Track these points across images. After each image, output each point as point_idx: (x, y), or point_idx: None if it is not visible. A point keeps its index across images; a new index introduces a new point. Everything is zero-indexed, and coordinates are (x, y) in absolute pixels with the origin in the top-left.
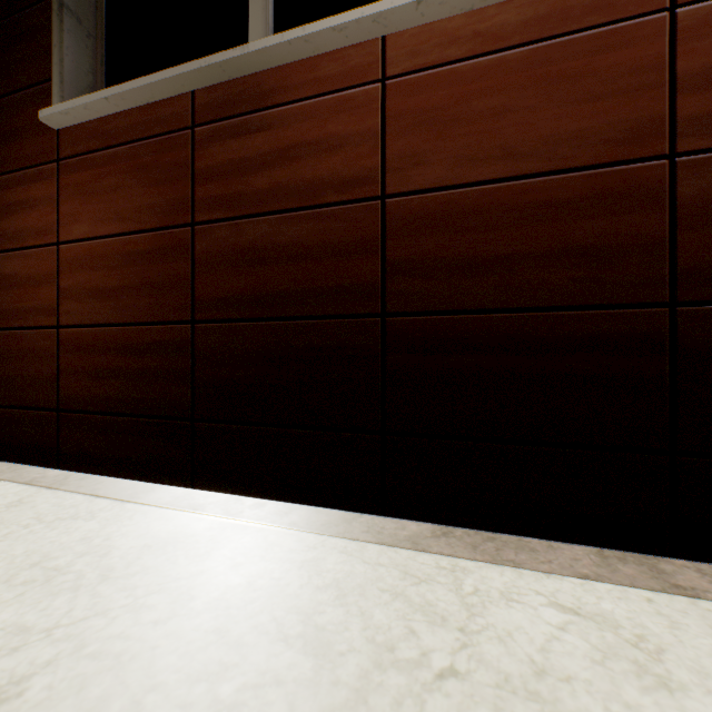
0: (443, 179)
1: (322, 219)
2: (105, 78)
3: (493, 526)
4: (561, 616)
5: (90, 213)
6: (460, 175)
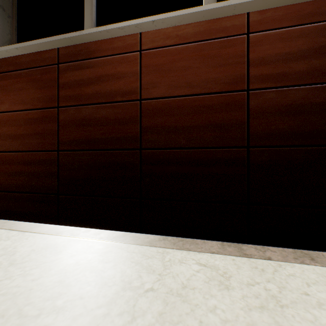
0: (164, 94)
1: (115, 108)
2: (17, 37)
3: (183, 235)
4: (199, 267)
5: (9, 99)
6: (171, 92)
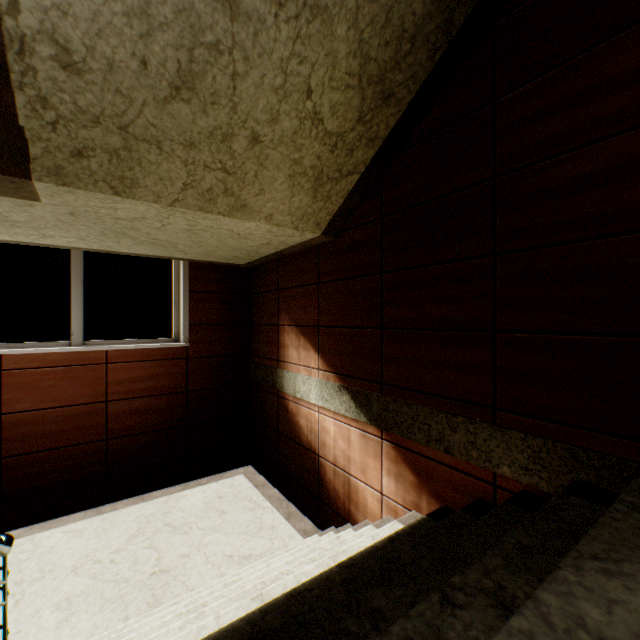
0: (31, 407)
1: None
2: None
3: (52, 518)
4: (64, 534)
5: None
6: (38, 406)
